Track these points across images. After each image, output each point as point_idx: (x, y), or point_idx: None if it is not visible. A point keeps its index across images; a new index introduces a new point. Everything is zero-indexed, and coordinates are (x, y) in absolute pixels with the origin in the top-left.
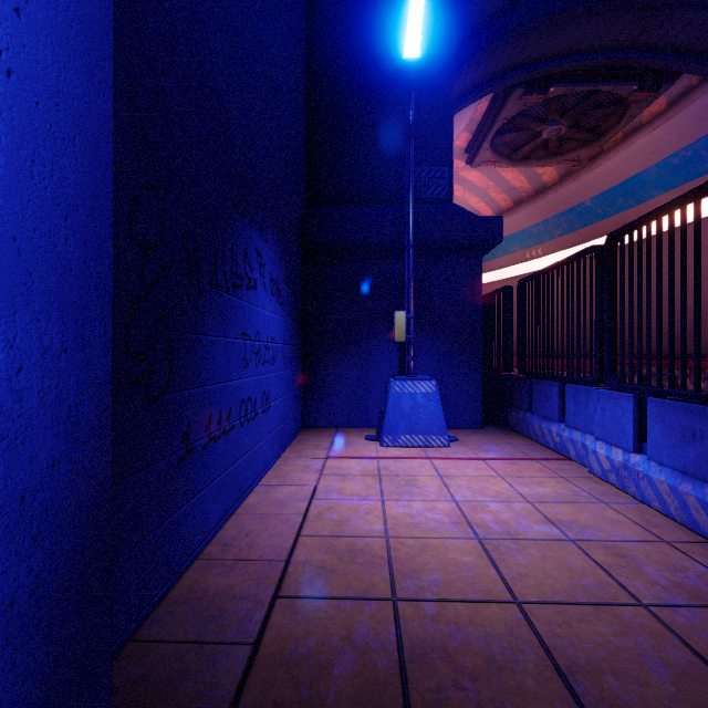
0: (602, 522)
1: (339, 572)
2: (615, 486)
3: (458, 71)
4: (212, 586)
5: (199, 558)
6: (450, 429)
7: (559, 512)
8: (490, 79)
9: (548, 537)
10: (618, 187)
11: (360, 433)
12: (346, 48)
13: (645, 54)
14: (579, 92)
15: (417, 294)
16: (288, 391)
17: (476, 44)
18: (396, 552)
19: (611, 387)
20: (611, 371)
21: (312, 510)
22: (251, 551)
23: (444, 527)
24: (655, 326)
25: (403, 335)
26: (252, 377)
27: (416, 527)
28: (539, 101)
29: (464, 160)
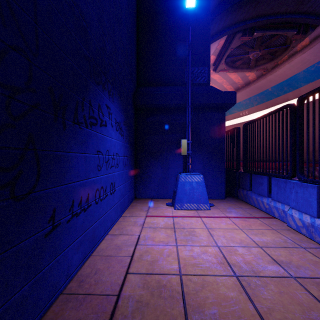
0: (307, 263)
1: (150, 306)
2: (305, 235)
3: (211, 23)
4: None
5: (63, 292)
6: (209, 199)
7: (279, 255)
8: (226, 28)
9: (278, 274)
10: (285, 82)
11: (163, 201)
12: (156, 8)
13: (300, 16)
14: (267, 35)
15: (192, 131)
16: (126, 180)
17: (220, 10)
18: (187, 288)
19: (301, 180)
20: (300, 171)
21: (136, 253)
22: (96, 286)
23: (214, 266)
24: None
25: (185, 152)
26: (104, 175)
27: (197, 266)
28: (249, 39)
29: (212, 69)
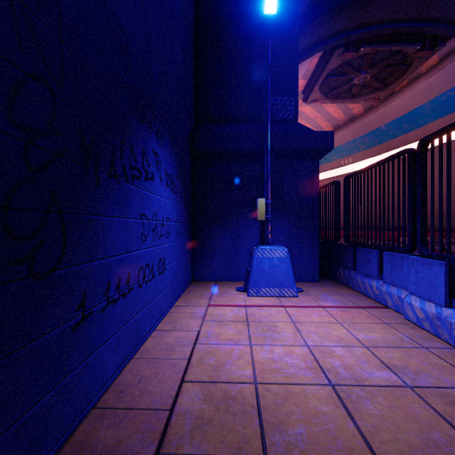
0: (429, 368)
1: (215, 424)
2: (429, 331)
3: (299, 34)
4: (101, 442)
5: (96, 406)
6: (296, 282)
7: (392, 357)
8: (320, 41)
9: (389, 383)
10: (404, 117)
11: (232, 285)
12: (223, 13)
13: (426, 24)
14: (379, 51)
15: (273, 187)
16: (180, 256)
17: (312, 16)
18: (264, 400)
19: (423, 255)
20: (422, 242)
21: (195, 355)
22: (141, 399)
23: (301, 372)
24: (428, 209)
25: (263, 216)
26: (150, 248)
27: (279, 372)
28: (353, 57)
29: (301, 99)
